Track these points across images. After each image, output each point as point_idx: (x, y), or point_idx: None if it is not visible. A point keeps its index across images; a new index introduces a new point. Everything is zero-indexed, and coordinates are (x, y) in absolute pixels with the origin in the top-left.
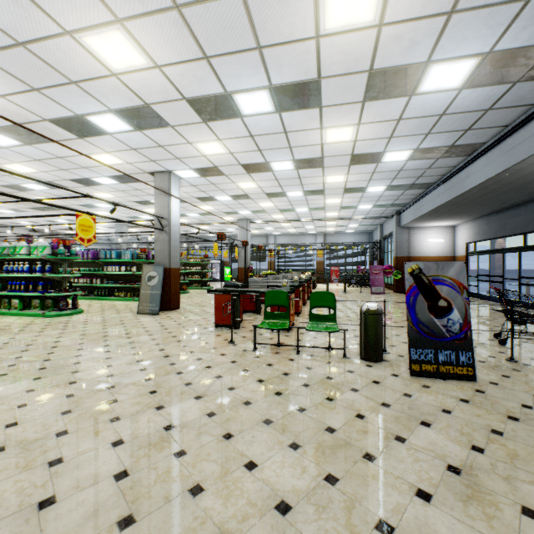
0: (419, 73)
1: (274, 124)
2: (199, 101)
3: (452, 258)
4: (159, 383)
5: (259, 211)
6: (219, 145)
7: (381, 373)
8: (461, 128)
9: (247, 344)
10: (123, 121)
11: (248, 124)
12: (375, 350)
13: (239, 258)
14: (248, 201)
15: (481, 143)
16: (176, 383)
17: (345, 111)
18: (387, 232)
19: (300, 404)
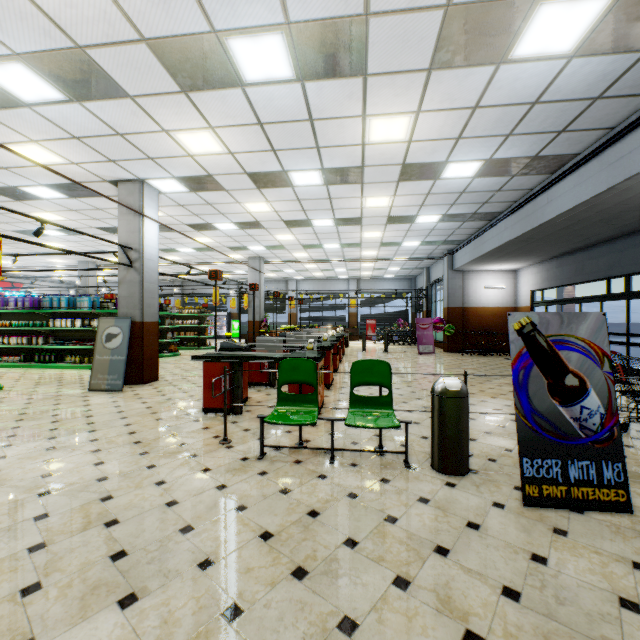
0: (519, 19)
1: (295, 104)
2: (170, 47)
3: (514, 309)
4: (57, 557)
5: (276, 247)
6: (212, 138)
7: (475, 501)
8: (554, 129)
9: (250, 444)
10: (45, 80)
11: (254, 101)
12: (458, 457)
13: (250, 308)
14: (260, 232)
15: (572, 155)
16: (94, 554)
17: (400, 86)
18: (435, 277)
19: (345, 605)
